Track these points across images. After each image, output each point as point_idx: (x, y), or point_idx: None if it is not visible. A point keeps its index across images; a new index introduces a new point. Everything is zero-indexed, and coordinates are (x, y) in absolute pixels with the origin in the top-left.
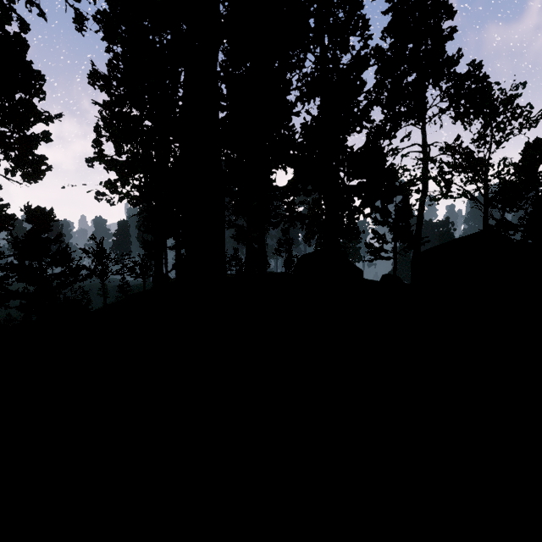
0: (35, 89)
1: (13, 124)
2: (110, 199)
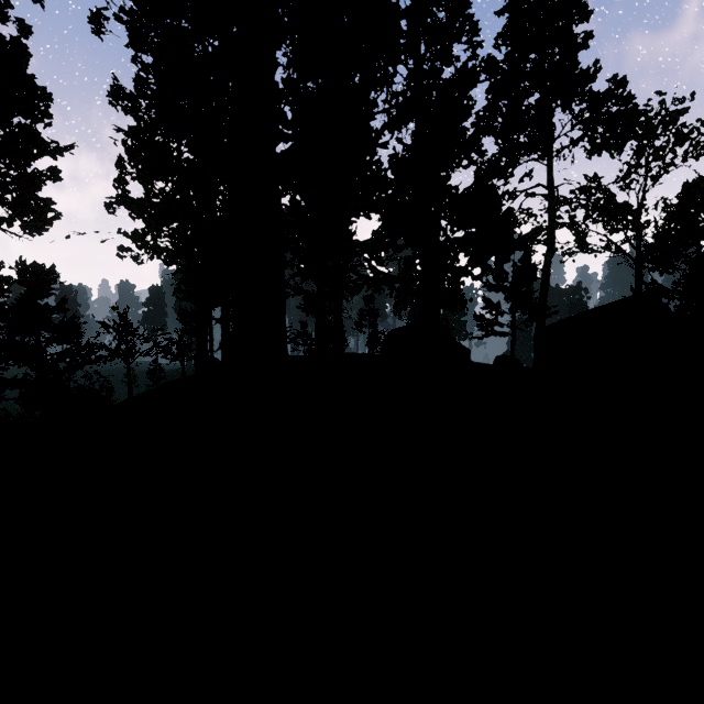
0: (39, 111)
1: (9, 158)
2: (137, 256)
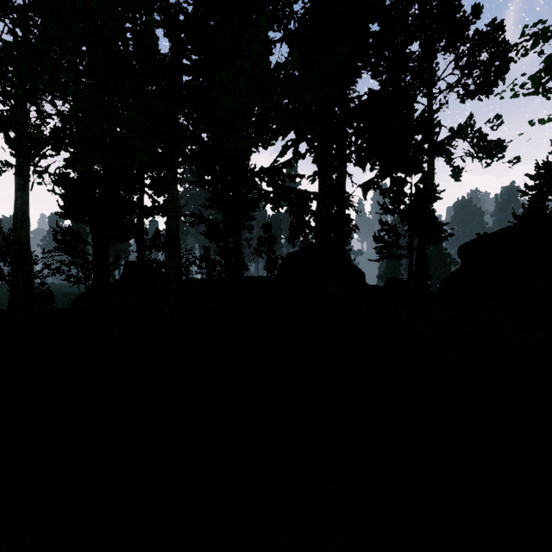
0: None
1: None
2: None
